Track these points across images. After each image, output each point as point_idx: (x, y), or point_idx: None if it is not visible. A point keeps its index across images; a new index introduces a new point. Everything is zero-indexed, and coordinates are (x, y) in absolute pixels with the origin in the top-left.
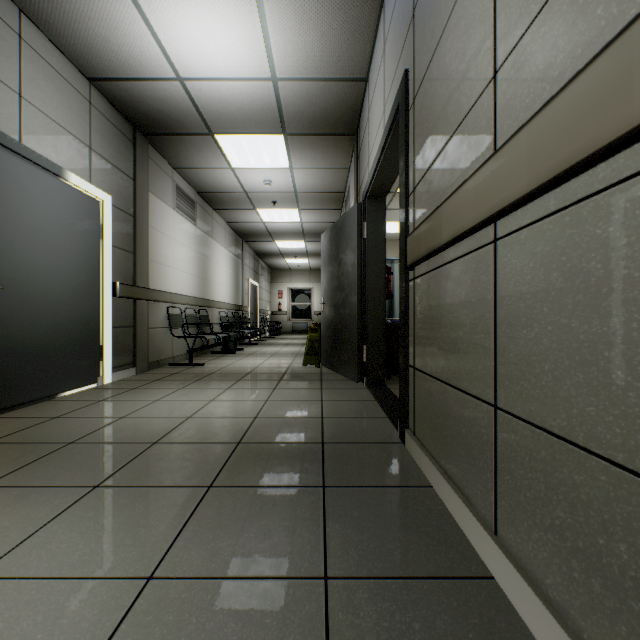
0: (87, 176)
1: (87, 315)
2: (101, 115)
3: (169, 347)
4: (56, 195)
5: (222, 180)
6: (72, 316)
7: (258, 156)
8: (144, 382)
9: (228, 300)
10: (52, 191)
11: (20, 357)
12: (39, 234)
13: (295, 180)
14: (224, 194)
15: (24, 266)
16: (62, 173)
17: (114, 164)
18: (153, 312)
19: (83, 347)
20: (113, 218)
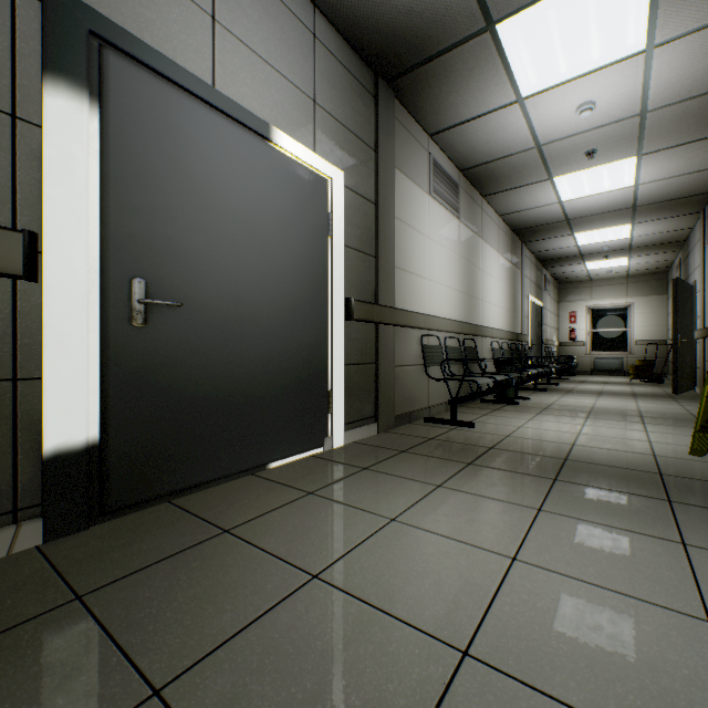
0: (309, 143)
1: (309, 347)
2: (329, 55)
3: (423, 393)
4: (264, 168)
5: (500, 134)
6: (287, 348)
7: (576, 45)
8: (383, 453)
9: (501, 326)
10: (258, 162)
11: (212, 409)
12: (240, 226)
13: (649, 80)
14: (500, 162)
15: (218, 273)
16: (272, 135)
17: (347, 127)
18: (401, 342)
19: (303, 394)
20: (346, 206)
